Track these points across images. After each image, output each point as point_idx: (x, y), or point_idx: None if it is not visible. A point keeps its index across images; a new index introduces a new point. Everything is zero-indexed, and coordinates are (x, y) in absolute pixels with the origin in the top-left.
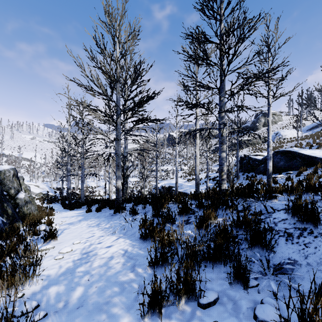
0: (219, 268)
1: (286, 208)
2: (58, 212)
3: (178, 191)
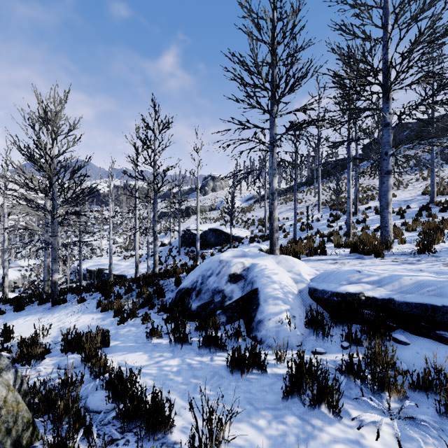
0: (146, 308)
1: (174, 280)
2: None
3: (113, 274)
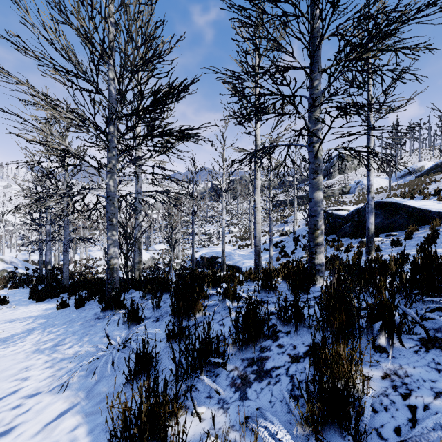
0: None
1: None
2: (11, 307)
3: (225, 264)
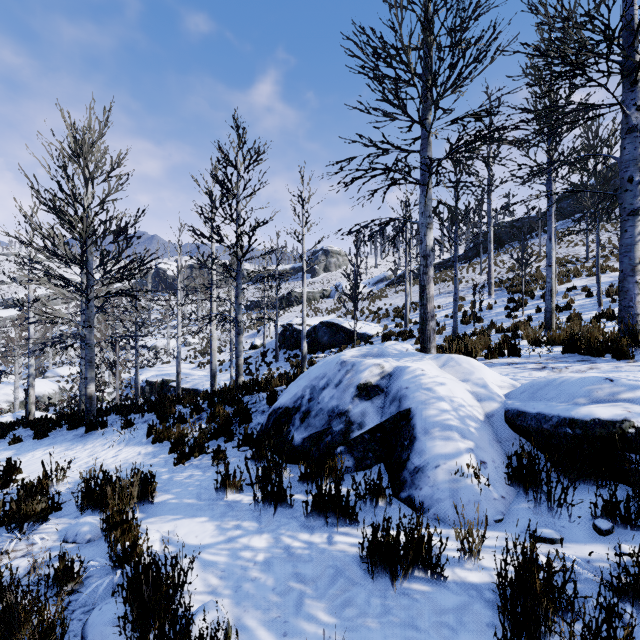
0: (221, 439)
1: (266, 396)
2: None
3: (181, 388)
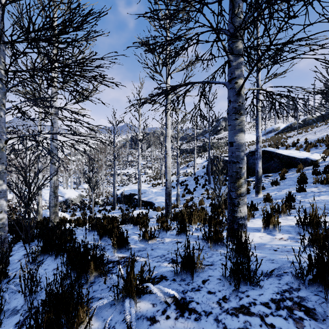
0: None
1: None
2: None
3: (141, 200)
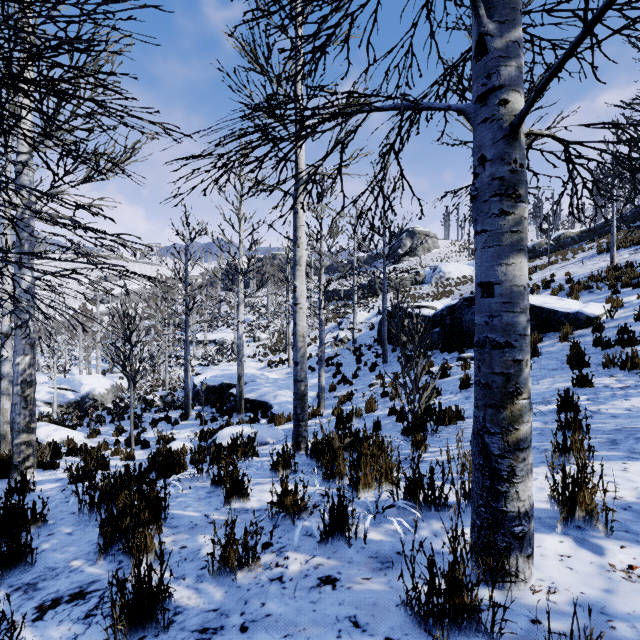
0: None
1: None
2: None
3: (244, 398)
